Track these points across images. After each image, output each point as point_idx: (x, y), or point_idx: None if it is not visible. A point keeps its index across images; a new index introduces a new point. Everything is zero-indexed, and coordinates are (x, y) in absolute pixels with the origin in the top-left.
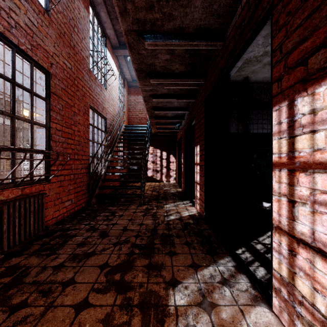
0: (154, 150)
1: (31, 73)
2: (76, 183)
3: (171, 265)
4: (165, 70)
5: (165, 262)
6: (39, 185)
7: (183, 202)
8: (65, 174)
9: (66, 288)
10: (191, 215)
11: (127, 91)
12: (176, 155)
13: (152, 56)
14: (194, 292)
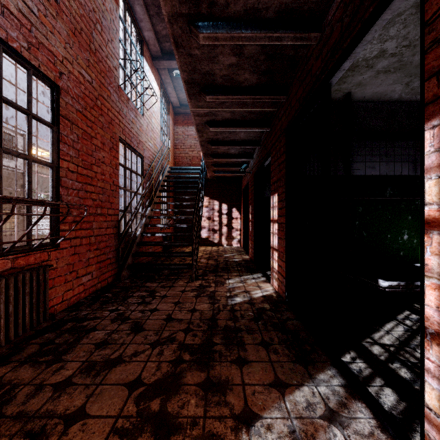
0: (210, 202)
1: (28, 85)
2: (99, 249)
3: (241, 384)
4: (229, 82)
5: (232, 378)
6: (41, 252)
7: (253, 276)
8: (82, 237)
9: (70, 427)
10: (266, 296)
11: (173, 120)
12: (241, 209)
13: (209, 59)
14: (284, 436)
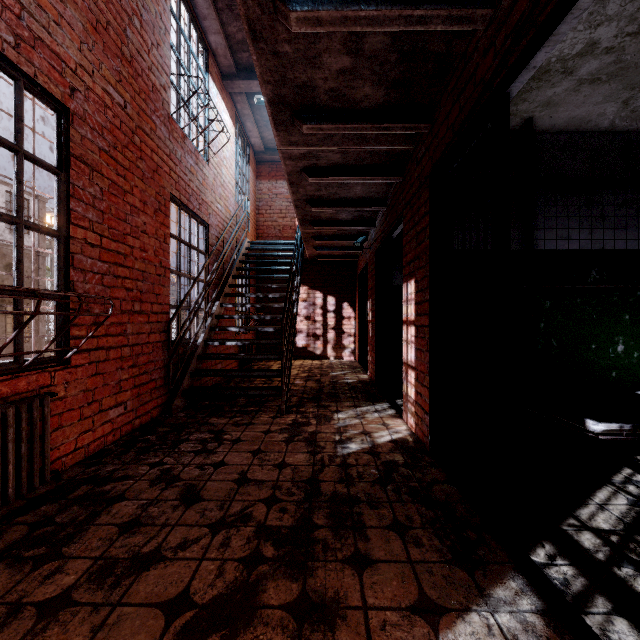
0: (309, 293)
1: (17, 104)
2: (137, 366)
3: (362, 607)
4: (339, 102)
5: (346, 594)
6: (39, 373)
7: (375, 407)
8: (108, 347)
9: None
10: (398, 440)
11: (254, 172)
12: (356, 303)
13: (306, 61)
14: None
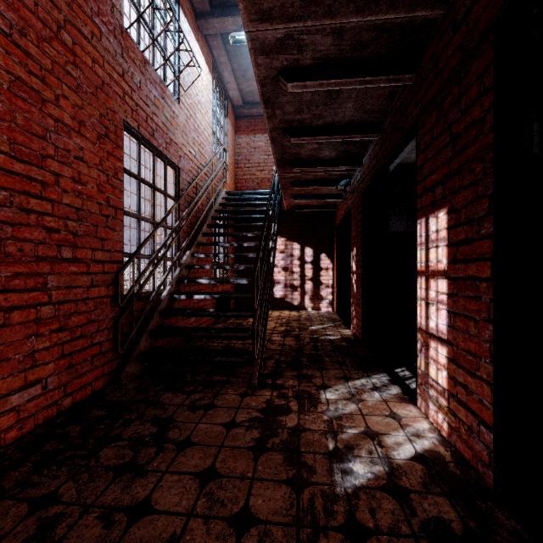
0: (286, 244)
1: None
2: (67, 329)
3: None
4: None
5: None
6: None
7: (372, 380)
8: (9, 307)
9: None
10: (428, 458)
11: (233, 127)
12: (333, 254)
13: None
14: None
